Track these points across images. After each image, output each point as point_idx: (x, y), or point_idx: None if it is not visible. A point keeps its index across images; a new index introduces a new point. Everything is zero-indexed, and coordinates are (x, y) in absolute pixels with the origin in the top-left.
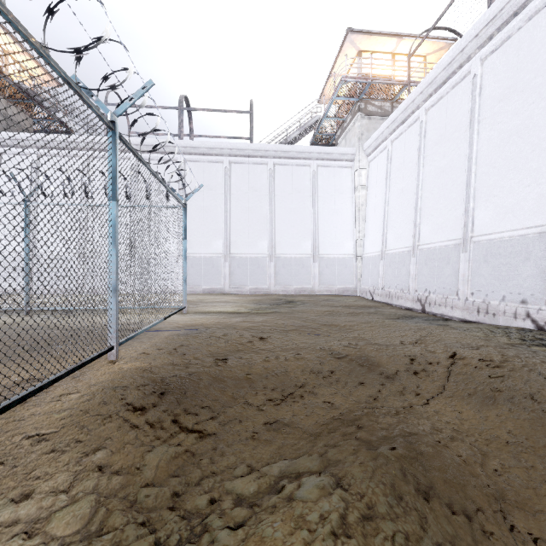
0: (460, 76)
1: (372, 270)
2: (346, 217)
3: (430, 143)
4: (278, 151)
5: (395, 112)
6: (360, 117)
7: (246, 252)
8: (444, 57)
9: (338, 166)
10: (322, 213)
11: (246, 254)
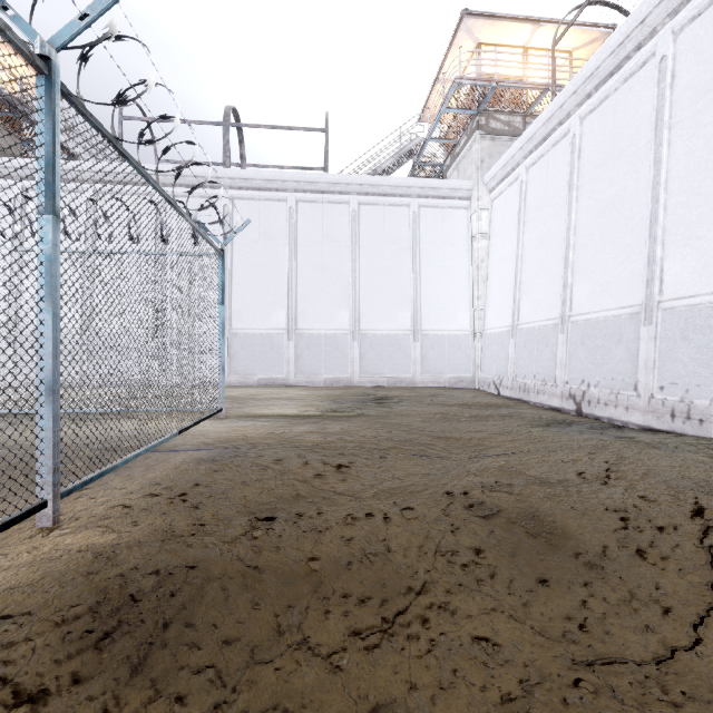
0: (637, 62)
1: (497, 352)
2: (460, 279)
3: (588, 166)
4: (364, 185)
5: (533, 124)
6: (479, 137)
7: (320, 326)
8: (612, 35)
9: (448, 207)
10: (425, 273)
11: (318, 330)
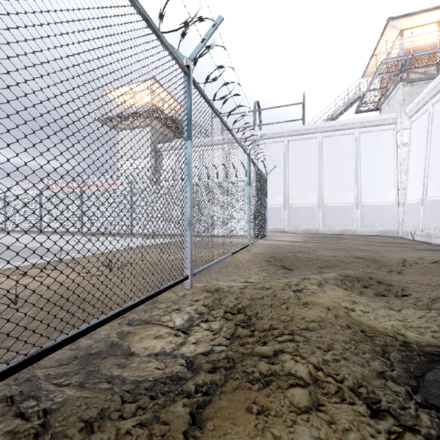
0: None
1: (413, 214)
2: (388, 172)
3: None
4: (325, 127)
5: (434, 80)
6: (402, 86)
7: (300, 203)
8: None
9: (379, 130)
10: (364, 170)
11: (300, 204)
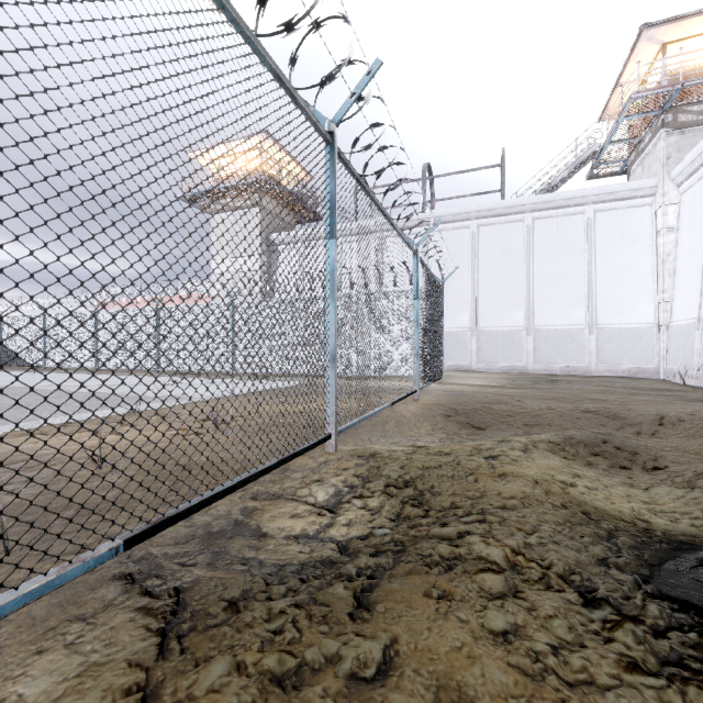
0: None
1: (683, 343)
2: (642, 274)
3: None
4: (538, 203)
5: None
6: (665, 134)
7: (497, 324)
8: None
9: (627, 207)
10: (601, 272)
11: (496, 327)
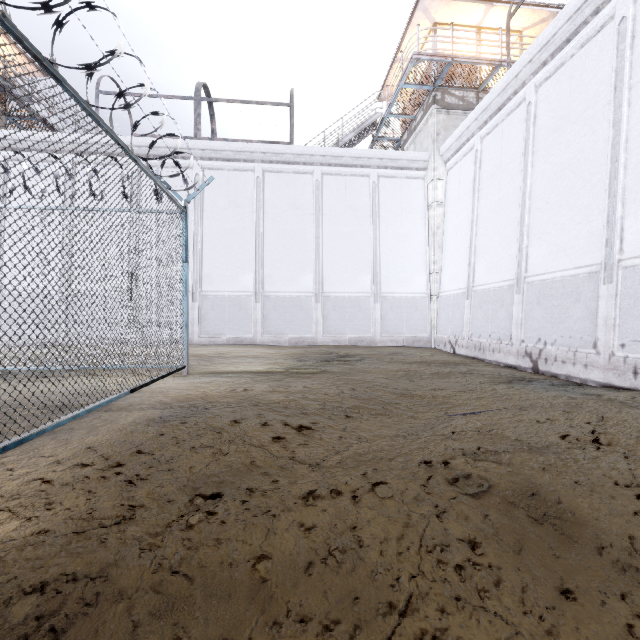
0: (595, 26)
1: (453, 313)
2: (417, 244)
3: (543, 132)
4: (327, 156)
5: (488, 95)
6: (435, 111)
7: (285, 289)
8: (569, 2)
9: (406, 177)
10: (384, 239)
11: (284, 292)
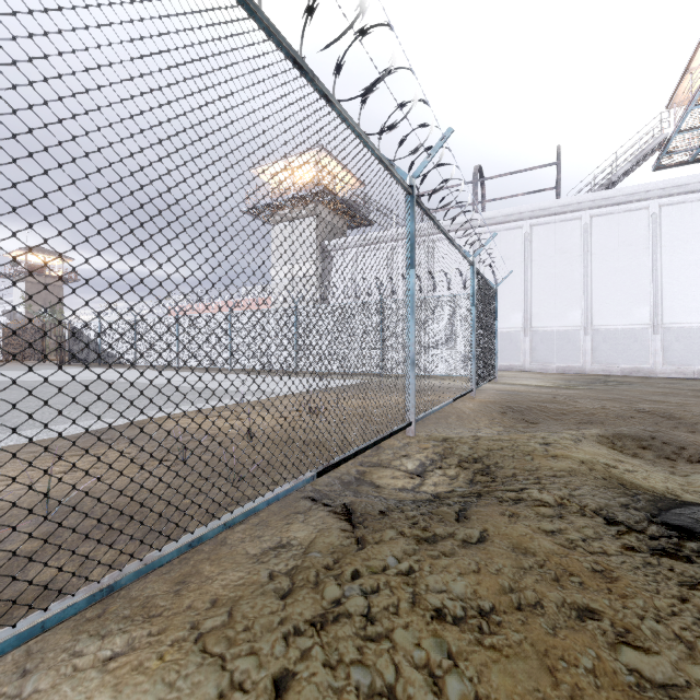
0: None
1: None
2: None
3: None
4: (596, 200)
5: None
6: None
7: (552, 324)
8: None
9: (698, 199)
10: (668, 268)
11: (551, 327)
